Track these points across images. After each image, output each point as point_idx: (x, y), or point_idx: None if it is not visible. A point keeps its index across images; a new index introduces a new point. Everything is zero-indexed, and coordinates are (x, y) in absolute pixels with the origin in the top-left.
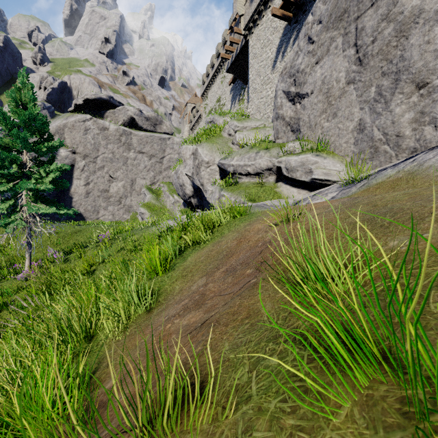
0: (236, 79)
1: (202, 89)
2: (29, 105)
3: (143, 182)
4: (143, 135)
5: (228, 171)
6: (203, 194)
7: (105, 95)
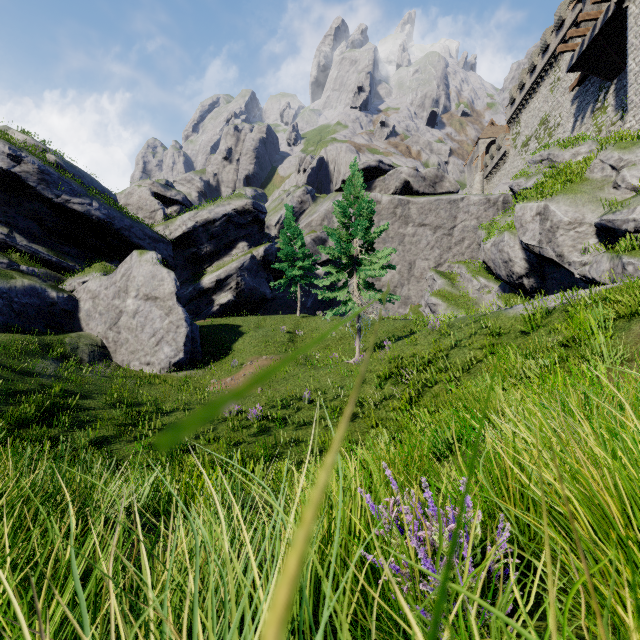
0: (586, 78)
1: (510, 111)
2: (359, 193)
3: (424, 264)
4: (424, 202)
5: (621, 230)
6: (549, 270)
7: (373, 161)
